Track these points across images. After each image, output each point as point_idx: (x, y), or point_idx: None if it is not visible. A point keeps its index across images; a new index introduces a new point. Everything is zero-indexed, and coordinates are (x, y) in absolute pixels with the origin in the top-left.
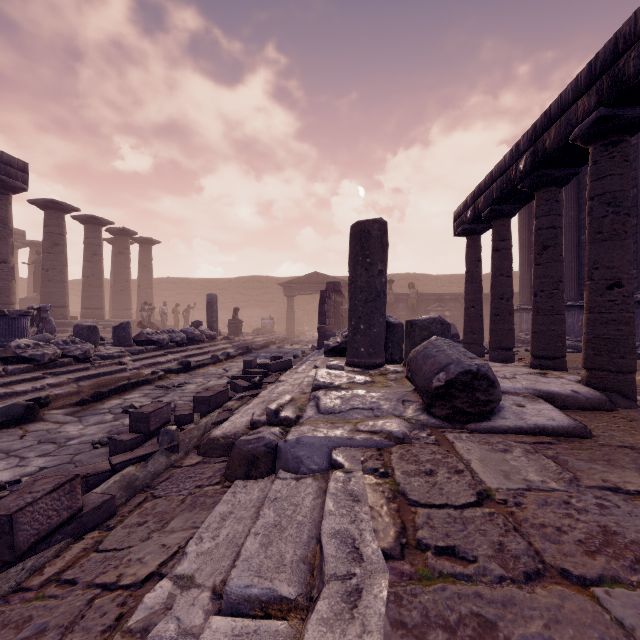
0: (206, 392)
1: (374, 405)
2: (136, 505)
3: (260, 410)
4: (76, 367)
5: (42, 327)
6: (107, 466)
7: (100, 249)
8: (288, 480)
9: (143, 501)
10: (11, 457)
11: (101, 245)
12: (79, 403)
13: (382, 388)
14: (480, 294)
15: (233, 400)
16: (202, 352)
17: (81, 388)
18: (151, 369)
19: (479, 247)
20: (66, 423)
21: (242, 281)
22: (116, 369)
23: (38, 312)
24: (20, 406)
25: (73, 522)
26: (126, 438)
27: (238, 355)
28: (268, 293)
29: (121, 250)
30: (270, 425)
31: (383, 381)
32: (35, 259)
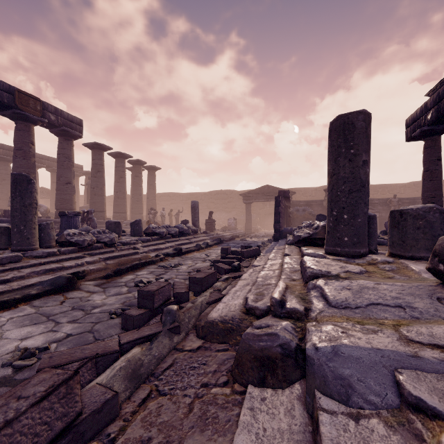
0: (199, 273)
1: (400, 301)
2: (140, 403)
3: (252, 294)
4: (105, 250)
5: (89, 224)
6: (115, 345)
7: (124, 174)
8: (340, 417)
9: (147, 397)
10: (49, 321)
11: (125, 171)
12: (105, 277)
13: (387, 279)
14: (440, 191)
15: (220, 281)
16: (189, 242)
17: (108, 265)
18: (155, 253)
19: (439, 147)
20: (94, 292)
21: (213, 194)
22: (131, 252)
23: (87, 214)
24: (63, 278)
25: (68, 434)
26: (134, 313)
27: (214, 244)
28: (231, 202)
29: (137, 174)
30: (276, 317)
31: (378, 271)
32: (88, 182)
